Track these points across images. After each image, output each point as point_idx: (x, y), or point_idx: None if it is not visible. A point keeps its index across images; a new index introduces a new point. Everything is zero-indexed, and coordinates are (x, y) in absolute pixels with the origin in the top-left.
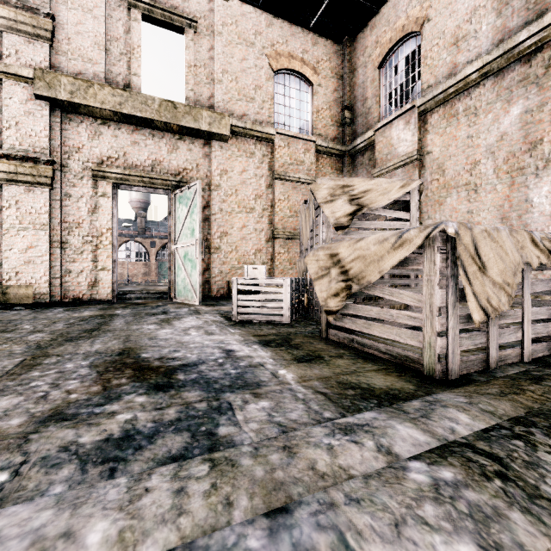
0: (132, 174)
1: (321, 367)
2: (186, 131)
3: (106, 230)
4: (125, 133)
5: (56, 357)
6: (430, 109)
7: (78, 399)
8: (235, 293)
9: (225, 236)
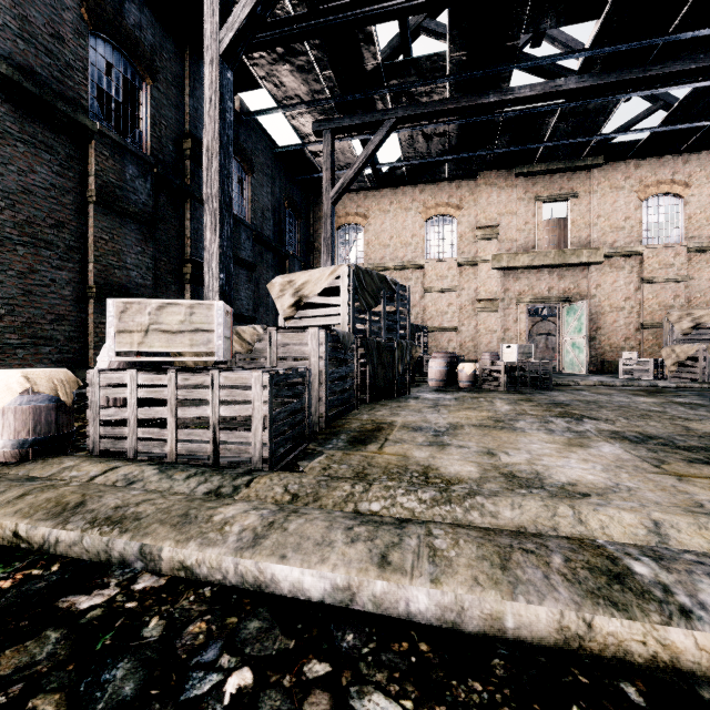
0: (538, 298)
1: None
2: (571, 265)
3: (523, 331)
4: (532, 274)
5: None
6: None
7: None
8: (620, 365)
9: (599, 329)
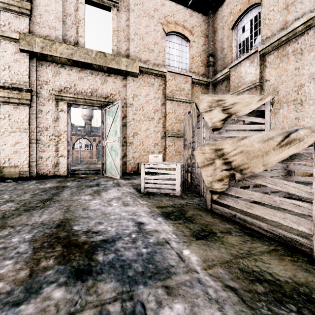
0: (79, 97)
1: (218, 246)
2: (112, 70)
3: (63, 132)
4: (75, 72)
5: (9, 229)
6: (268, 52)
7: (1, 291)
8: (143, 174)
9: (136, 135)
